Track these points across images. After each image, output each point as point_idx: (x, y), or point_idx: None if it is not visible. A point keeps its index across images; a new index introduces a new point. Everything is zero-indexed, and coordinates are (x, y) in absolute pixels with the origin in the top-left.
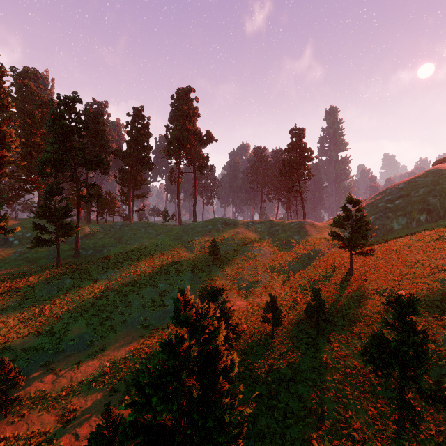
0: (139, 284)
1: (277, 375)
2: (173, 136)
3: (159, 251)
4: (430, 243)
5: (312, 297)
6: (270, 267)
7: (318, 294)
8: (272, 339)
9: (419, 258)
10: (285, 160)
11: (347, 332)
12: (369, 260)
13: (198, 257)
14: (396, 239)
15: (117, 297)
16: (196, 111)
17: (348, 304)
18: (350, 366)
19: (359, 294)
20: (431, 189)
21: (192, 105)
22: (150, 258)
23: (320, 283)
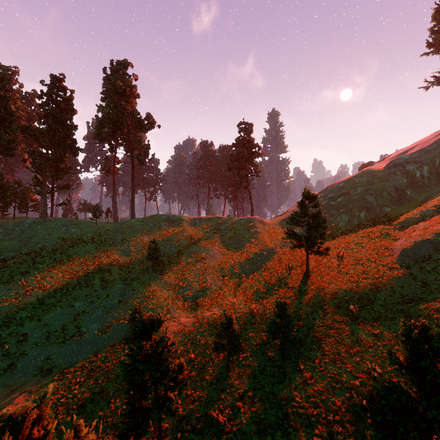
0: (44, 305)
1: (238, 439)
2: (105, 115)
3: (82, 255)
4: (375, 240)
5: (270, 306)
6: (220, 270)
7: (285, 309)
8: (227, 371)
9: (369, 255)
10: (233, 155)
11: (317, 353)
12: (322, 258)
13: (135, 262)
14: (342, 236)
15: (4, 328)
16: (134, 89)
17: (311, 313)
18: (331, 408)
19: (321, 300)
20: (368, 188)
21: (130, 82)
22: (67, 266)
23: (277, 287)
